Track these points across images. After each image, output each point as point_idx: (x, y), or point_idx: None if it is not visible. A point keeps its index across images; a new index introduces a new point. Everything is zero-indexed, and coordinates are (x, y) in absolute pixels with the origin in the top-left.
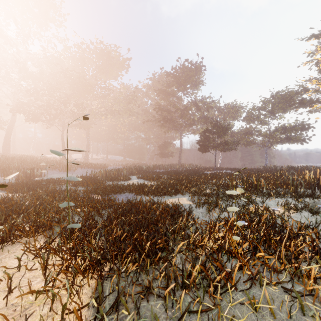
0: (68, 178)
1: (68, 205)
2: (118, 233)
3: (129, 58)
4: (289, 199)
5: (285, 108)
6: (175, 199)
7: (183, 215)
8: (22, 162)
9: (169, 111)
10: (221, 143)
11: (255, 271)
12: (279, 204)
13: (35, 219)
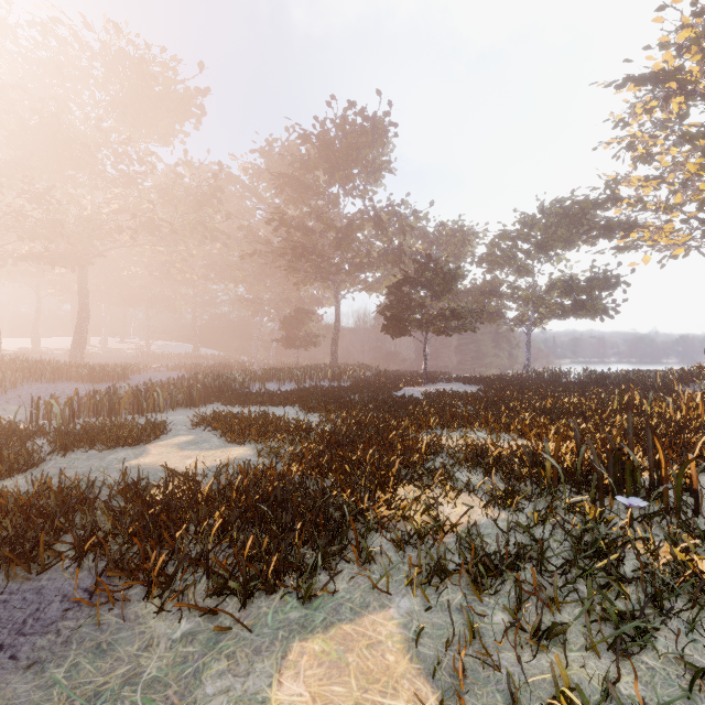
0: None
1: None
2: None
3: (202, 90)
4: None
5: (570, 239)
6: (334, 645)
7: None
8: None
9: (307, 229)
10: (443, 314)
11: None
12: None
13: None
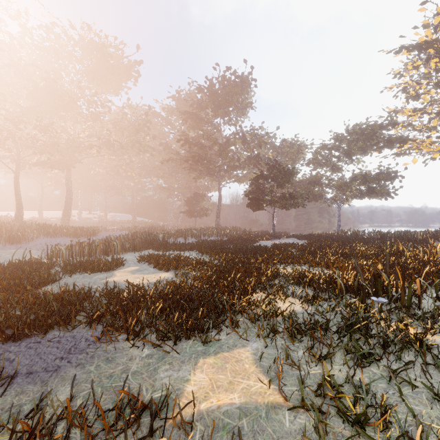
0: None
1: None
2: None
3: (138, 62)
4: None
5: (365, 148)
6: (219, 360)
7: None
8: None
9: (201, 145)
10: (284, 196)
11: None
12: None
13: None
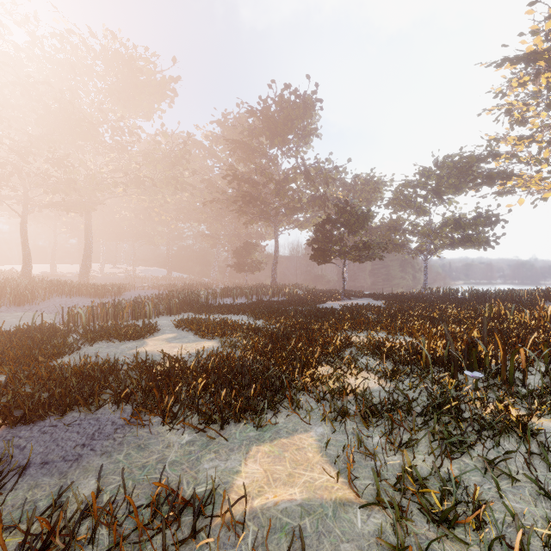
0: None
1: None
2: None
3: (175, 78)
4: None
5: (458, 186)
6: (276, 448)
7: None
8: None
9: (253, 182)
10: (357, 246)
11: None
12: None
13: None
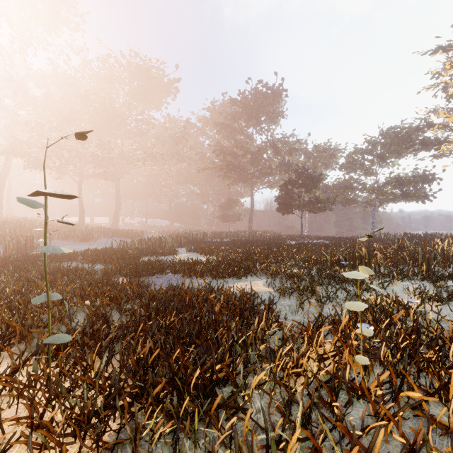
0: (41, 249)
1: (48, 299)
2: (144, 349)
3: (177, 79)
4: (422, 282)
5: (400, 151)
6: (246, 283)
7: (260, 313)
8: (18, 228)
9: (235, 154)
10: (311, 201)
11: (419, 441)
12: (409, 291)
13: (4, 321)
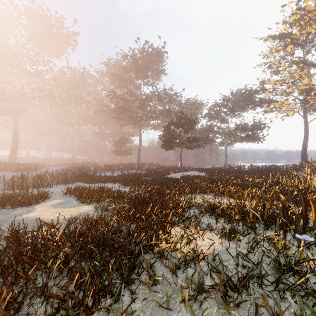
0: None
1: None
2: None
3: (76, 33)
4: None
5: (244, 107)
6: None
7: None
8: None
9: (126, 99)
10: (189, 139)
11: None
12: None
13: None
